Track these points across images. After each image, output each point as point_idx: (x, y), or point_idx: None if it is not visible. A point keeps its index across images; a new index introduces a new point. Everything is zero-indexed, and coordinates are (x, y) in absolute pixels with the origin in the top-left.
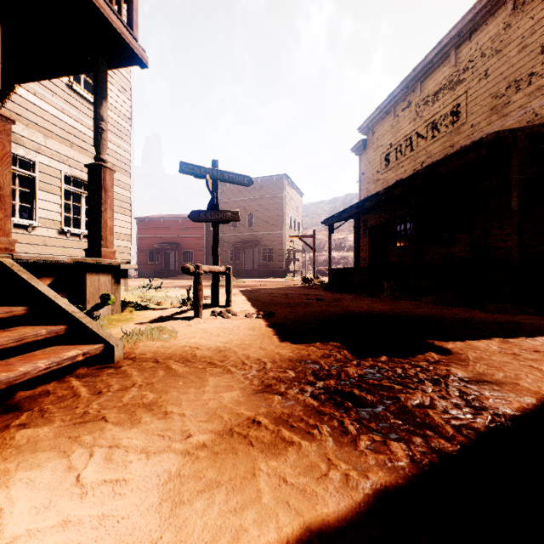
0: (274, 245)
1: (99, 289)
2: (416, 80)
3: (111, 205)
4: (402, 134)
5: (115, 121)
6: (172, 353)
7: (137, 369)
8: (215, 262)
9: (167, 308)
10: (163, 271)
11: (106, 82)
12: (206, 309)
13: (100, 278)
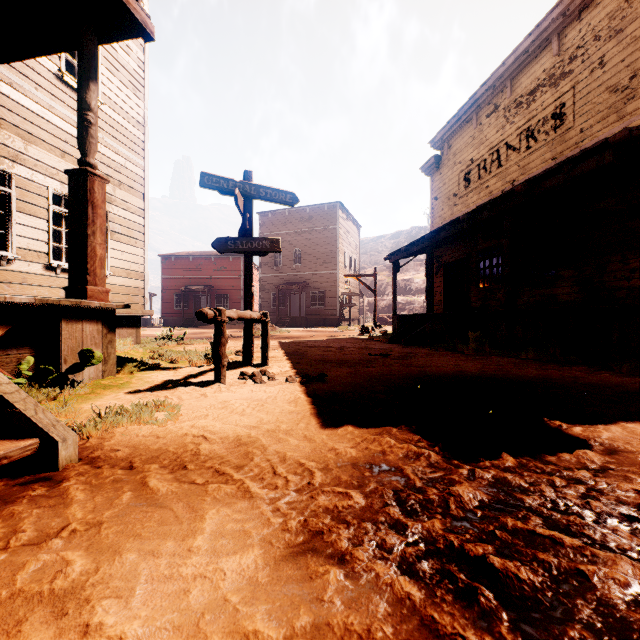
0: (325, 287)
1: (82, 342)
2: (506, 76)
3: (103, 227)
4: (487, 147)
5: (123, 126)
6: (162, 448)
7: (89, 485)
8: (248, 306)
9: (183, 367)
10: (192, 319)
11: (95, 57)
12: (234, 369)
13: (85, 327)
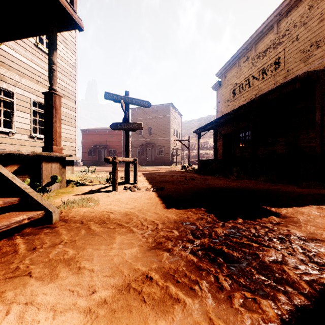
0: (164, 146)
1: (51, 172)
2: (252, 43)
3: (60, 118)
4: (243, 77)
5: (65, 68)
6: (93, 216)
7: (66, 229)
8: (127, 155)
9: (96, 184)
10: (97, 162)
11: (56, 39)
12: (121, 185)
13: (52, 165)
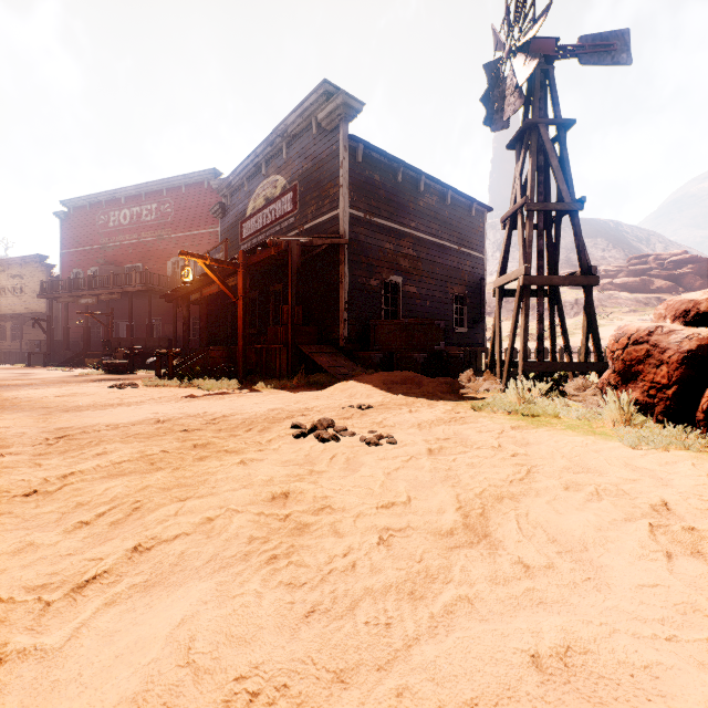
0: None
1: None
2: (7, 264)
3: None
4: (2, 284)
5: None
6: None
7: None
8: None
9: None
10: None
11: None
12: None
13: None
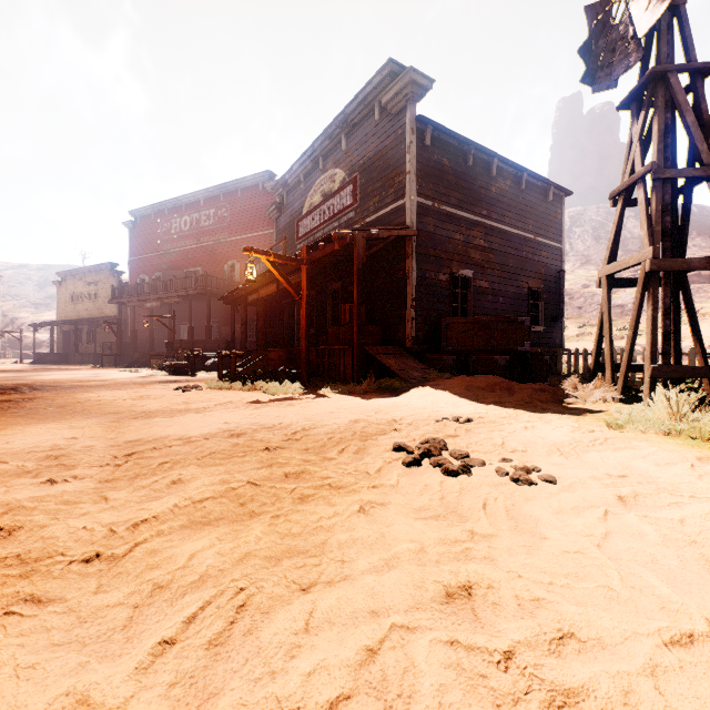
0: None
1: None
2: (84, 272)
3: None
4: (79, 291)
5: None
6: None
7: None
8: None
9: None
10: None
11: None
12: None
13: None
